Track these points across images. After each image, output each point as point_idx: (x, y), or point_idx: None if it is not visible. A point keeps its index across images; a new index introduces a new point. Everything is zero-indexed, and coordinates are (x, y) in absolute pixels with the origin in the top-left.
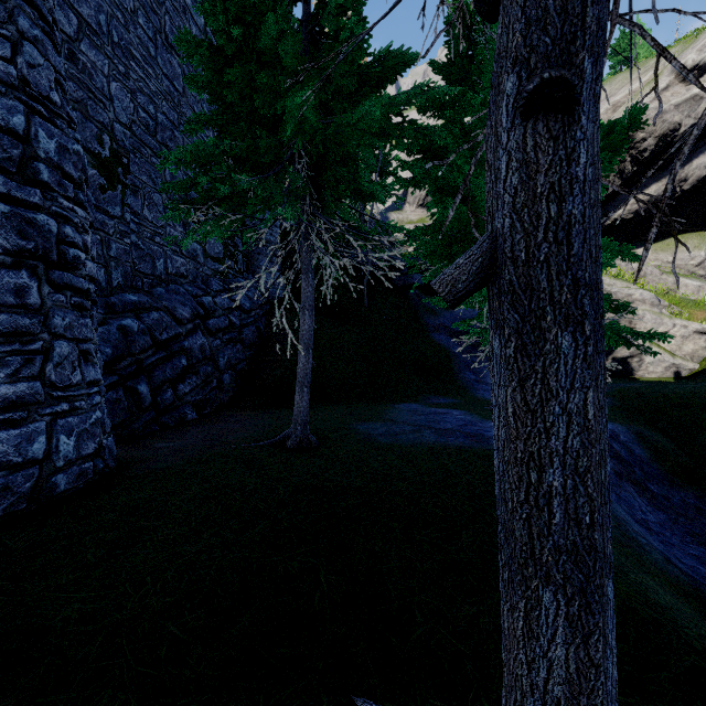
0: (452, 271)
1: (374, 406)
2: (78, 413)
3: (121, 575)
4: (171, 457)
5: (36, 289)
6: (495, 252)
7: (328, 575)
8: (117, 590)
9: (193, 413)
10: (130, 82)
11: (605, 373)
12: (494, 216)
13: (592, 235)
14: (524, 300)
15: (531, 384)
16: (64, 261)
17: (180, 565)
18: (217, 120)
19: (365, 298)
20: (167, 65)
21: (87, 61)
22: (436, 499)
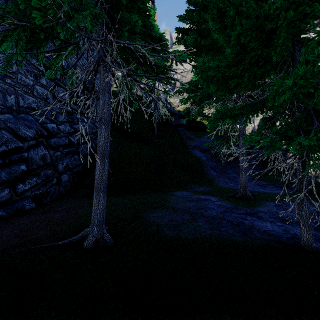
0: None
1: (161, 194)
2: None
3: None
4: None
5: None
6: None
7: None
8: None
9: (32, 204)
10: None
11: None
12: None
13: None
14: None
15: None
16: None
17: None
18: None
19: (155, 130)
20: None
21: None
22: None
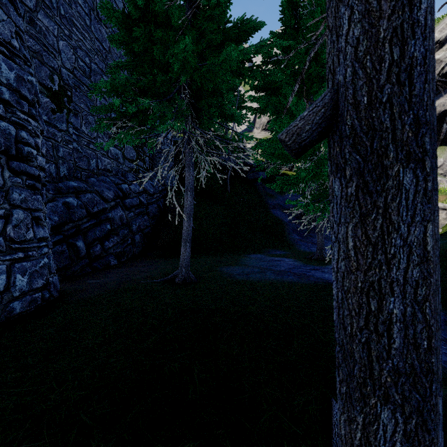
0: (297, 122)
1: (234, 256)
2: (31, 259)
3: (51, 374)
4: (97, 289)
5: (0, 173)
6: (337, 102)
7: (199, 373)
8: (45, 386)
9: (115, 260)
10: (73, 41)
11: (438, 209)
12: (335, 71)
13: (430, 79)
14: (366, 141)
15: (372, 219)
16: (21, 155)
17: (94, 366)
18: (130, 65)
19: (228, 187)
20: (98, 32)
21: (42, 25)
22: (275, 317)
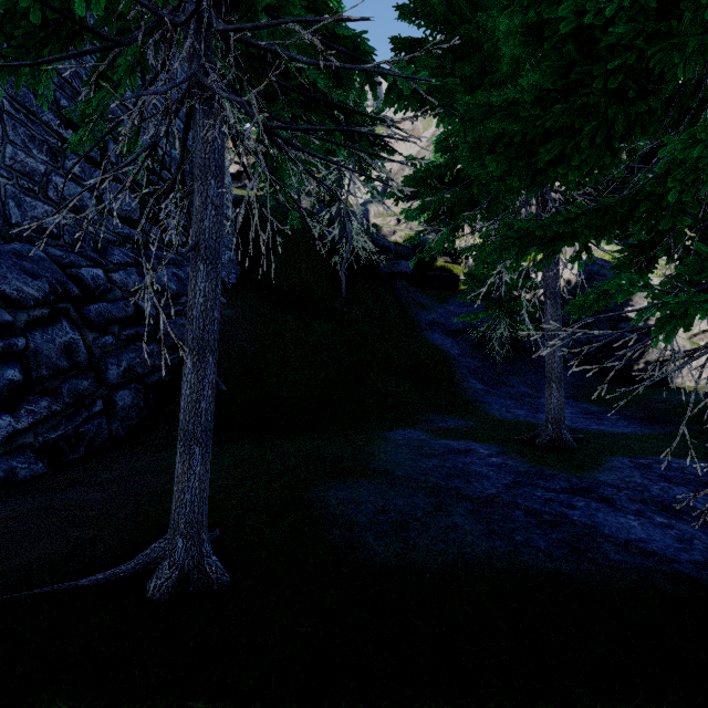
0: None
1: (355, 436)
2: None
3: None
4: None
5: None
6: None
7: None
8: None
9: (35, 464)
10: None
11: None
12: None
13: None
14: None
15: None
16: None
17: None
18: None
19: (343, 286)
20: None
21: None
22: None
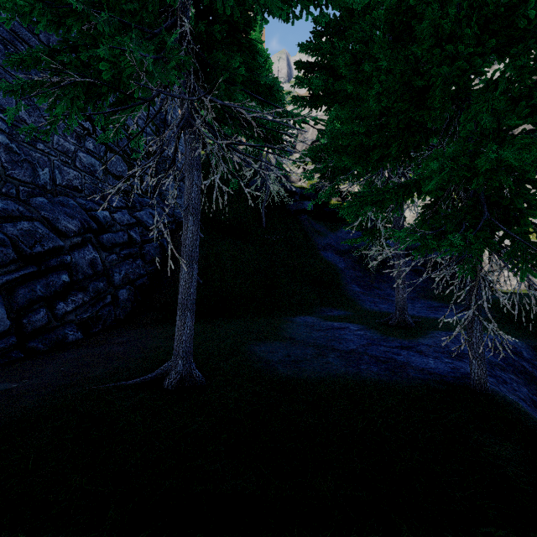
0: None
1: (272, 320)
2: None
3: None
4: None
5: None
6: None
7: None
8: None
9: (77, 333)
10: None
11: None
12: None
13: None
14: None
15: None
16: None
17: None
18: None
19: (263, 220)
20: None
21: None
22: None
